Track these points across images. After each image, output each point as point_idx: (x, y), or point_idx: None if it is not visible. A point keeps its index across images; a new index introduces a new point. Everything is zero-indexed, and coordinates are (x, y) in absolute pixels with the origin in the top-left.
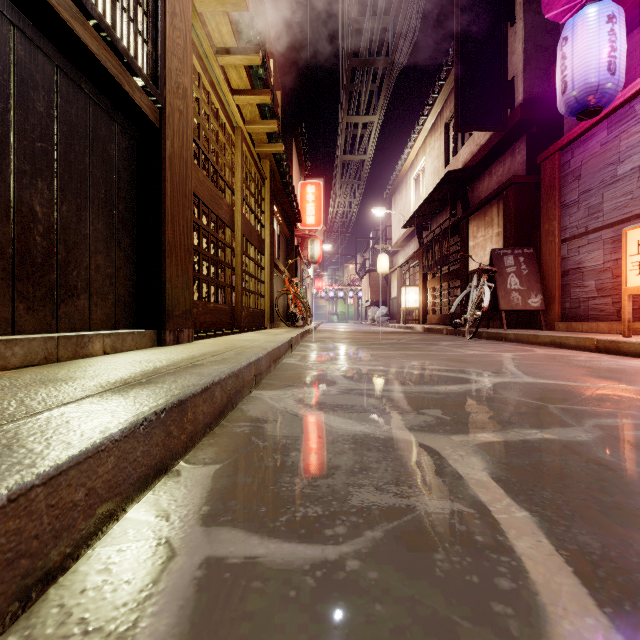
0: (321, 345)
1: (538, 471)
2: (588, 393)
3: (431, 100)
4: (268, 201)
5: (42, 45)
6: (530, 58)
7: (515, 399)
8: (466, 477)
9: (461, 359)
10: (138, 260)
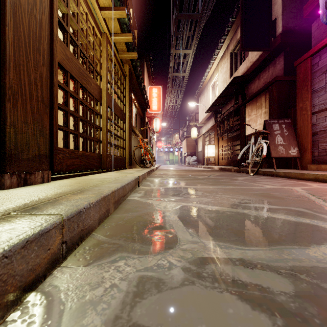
0: (160, 180)
1: None
2: None
3: (222, 40)
4: (128, 90)
5: None
6: (286, 6)
7: None
8: None
9: (271, 194)
10: None
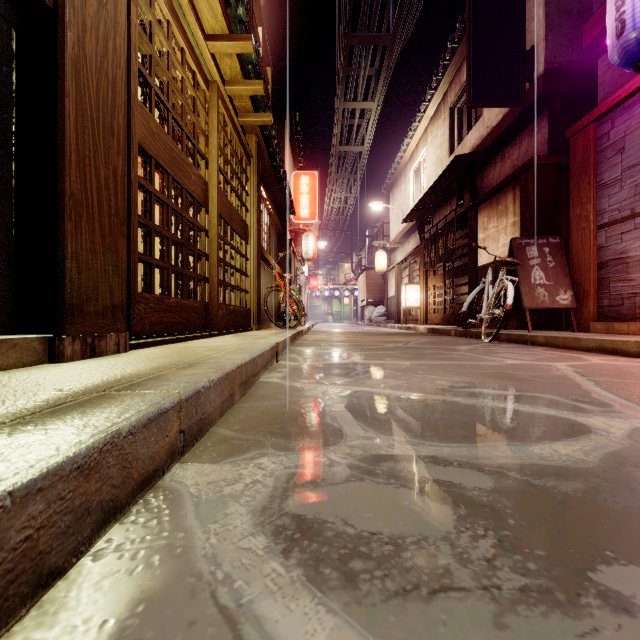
0: (316, 351)
1: None
2: None
3: (434, 83)
4: (254, 182)
5: None
6: (552, 23)
7: None
8: None
9: (509, 374)
10: (18, 223)
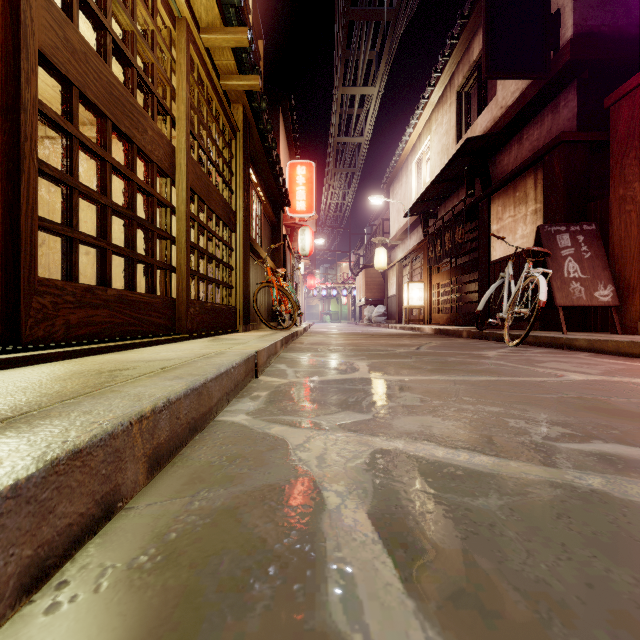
0: (311, 358)
1: None
2: None
3: (440, 65)
4: (241, 160)
5: None
6: None
7: None
8: None
9: (606, 403)
10: None
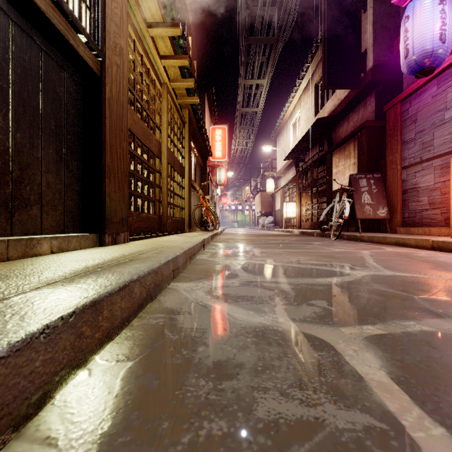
0: (226, 244)
1: (433, 370)
2: (441, 285)
3: (305, 68)
4: (187, 139)
5: None
6: (378, 35)
7: (384, 290)
8: (366, 378)
9: (332, 255)
10: (84, 179)
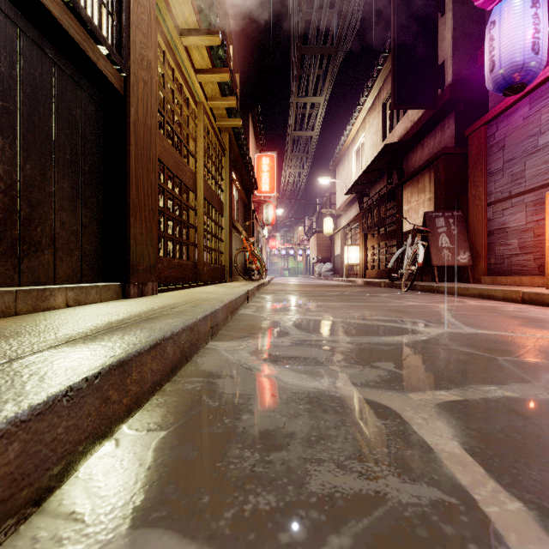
0: (274, 297)
1: (513, 440)
2: (530, 344)
3: (370, 83)
4: (228, 169)
5: (3, 7)
6: (458, 44)
7: (462, 351)
8: (436, 449)
9: (402, 310)
10: (104, 218)
